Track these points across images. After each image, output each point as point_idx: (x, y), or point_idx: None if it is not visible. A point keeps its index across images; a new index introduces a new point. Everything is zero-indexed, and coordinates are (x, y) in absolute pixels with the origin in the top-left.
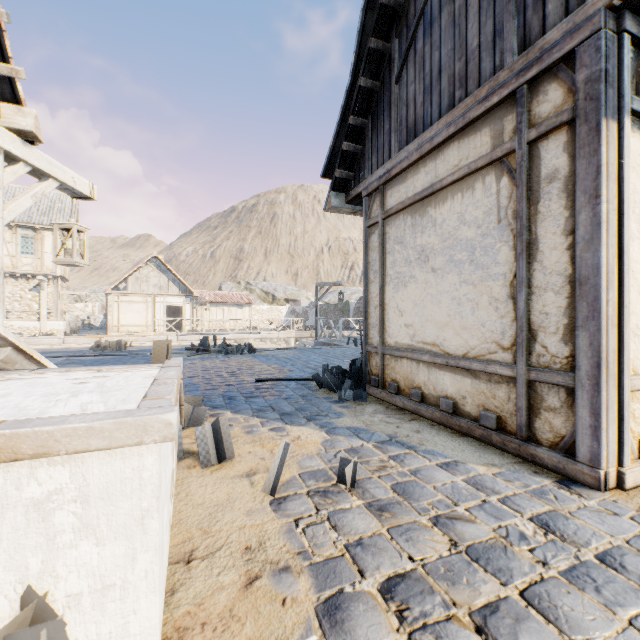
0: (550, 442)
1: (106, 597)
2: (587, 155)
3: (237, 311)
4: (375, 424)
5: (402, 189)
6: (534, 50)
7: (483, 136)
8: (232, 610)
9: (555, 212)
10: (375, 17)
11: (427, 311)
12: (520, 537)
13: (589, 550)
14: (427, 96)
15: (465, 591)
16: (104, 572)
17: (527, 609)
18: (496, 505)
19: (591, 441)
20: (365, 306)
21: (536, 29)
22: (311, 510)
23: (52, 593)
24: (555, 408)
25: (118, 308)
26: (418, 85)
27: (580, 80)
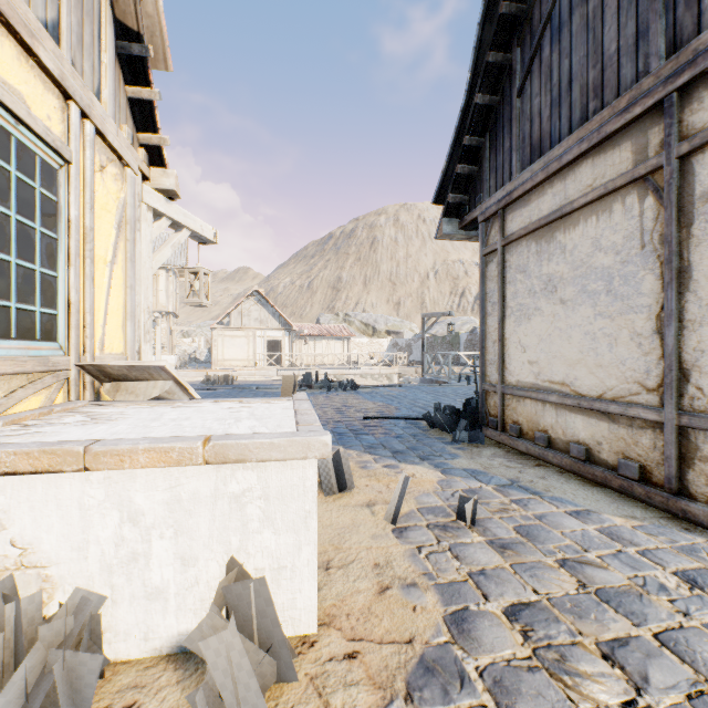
0: (706, 497)
1: (280, 575)
2: None
3: (335, 345)
4: (494, 467)
5: (525, 213)
6: (686, 52)
7: (623, 151)
8: (370, 608)
9: None
10: (493, 29)
11: (555, 347)
12: (659, 588)
13: None
14: (555, 109)
15: (592, 625)
16: (279, 556)
17: (660, 649)
18: (633, 556)
19: None
20: (481, 341)
21: (689, 28)
22: (432, 540)
23: (245, 565)
24: None
25: (222, 343)
26: (544, 98)
27: None
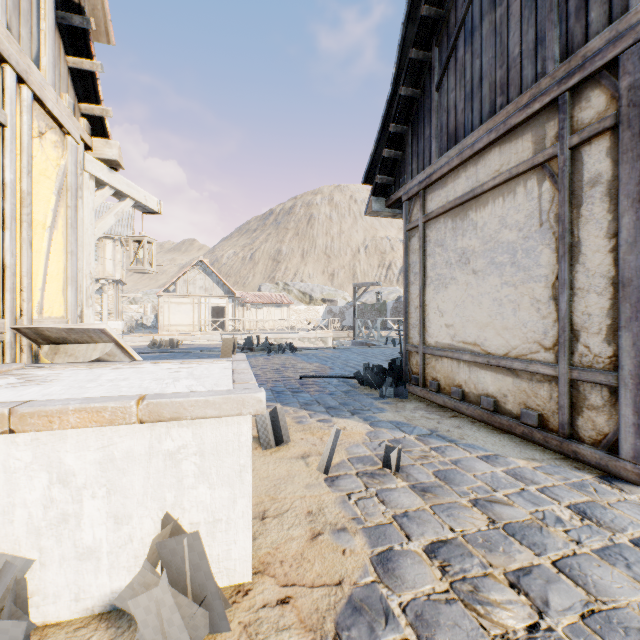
0: (593, 440)
1: (216, 528)
2: (630, 160)
3: (276, 311)
4: (416, 419)
5: (442, 193)
6: (576, 58)
7: (524, 142)
8: (303, 554)
9: (598, 215)
10: (416, 29)
11: (468, 312)
12: (556, 520)
13: (624, 535)
14: (468, 103)
15: (501, 557)
16: (214, 509)
17: (558, 574)
18: (534, 493)
19: (634, 439)
20: (405, 307)
21: (578, 37)
22: (361, 487)
23: (180, 520)
24: (598, 407)
25: (168, 309)
26: (459, 92)
27: (623, 87)
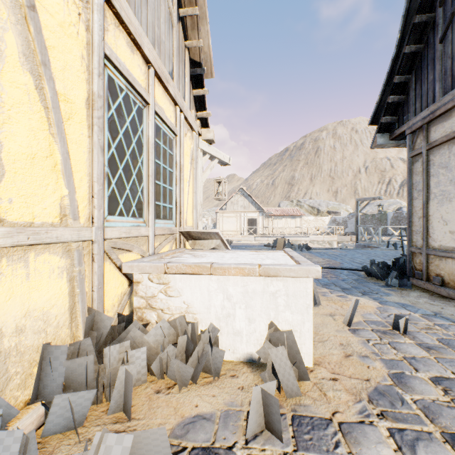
0: None
1: (294, 334)
2: None
3: (291, 221)
4: (420, 303)
5: (446, 125)
6: None
7: None
8: (341, 362)
9: None
10: None
11: None
12: None
13: None
14: None
15: None
16: (293, 324)
17: None
18: None
19: None
20: (408, 217)
21: None
22: (376, 338)
23: (277, 326)
24: None
25: (222, 220)
26: None
27: None
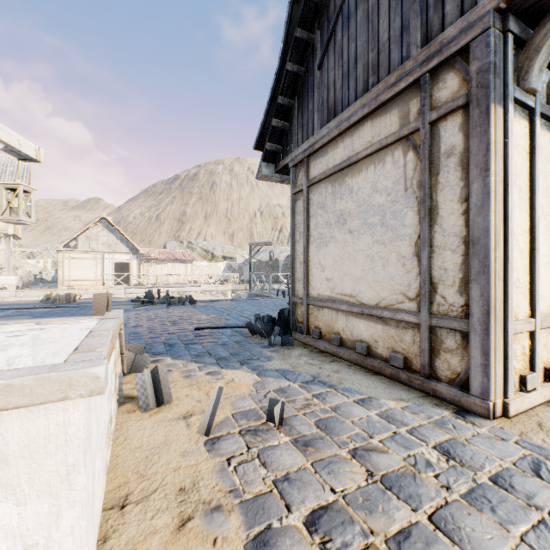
0: (448, 378)
1: None
2: (479, 134)
3: (180, 267)
4: (300, 366)
5: (324, 161)
6: (435, 44)
7: (392, 116)
8: None
9: (452, 182)
10: (300, 10)
11: (345, 267)
12: (426, 464)
13: (484, 473)
14: (345, 81)
15: (381, 519)
16: (25, 532)
17: (435, 532)
18: (405, 436)
19: (482, 377)
20: (292, 262)
21: (436, 26)
22: (242, 448)
23: None
24: (452, 349)
25: (69, 264)
26: (337, 71)
27: (473, 70)
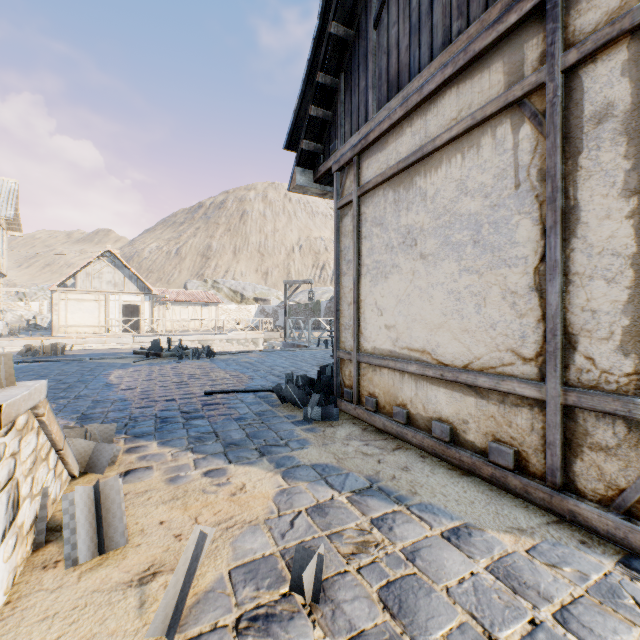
0: (599, 495)
1: None
2: None
3: (203, 311)
4: (349, 458)
5: (382, 157)
6: None
7: (493, 74)
8: None
9: (608, 165)
10: None
11: (414, 309)
12: None
13: None
14: (414, 37)
15: None
16: None
17: None
18: (556, 633)
19: None
20: (336, 303)
21: None
22: None
23: None
24: (608, 447)
25: (65, 307)
26: (402, 25)
27: None
